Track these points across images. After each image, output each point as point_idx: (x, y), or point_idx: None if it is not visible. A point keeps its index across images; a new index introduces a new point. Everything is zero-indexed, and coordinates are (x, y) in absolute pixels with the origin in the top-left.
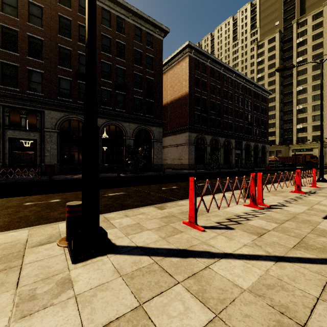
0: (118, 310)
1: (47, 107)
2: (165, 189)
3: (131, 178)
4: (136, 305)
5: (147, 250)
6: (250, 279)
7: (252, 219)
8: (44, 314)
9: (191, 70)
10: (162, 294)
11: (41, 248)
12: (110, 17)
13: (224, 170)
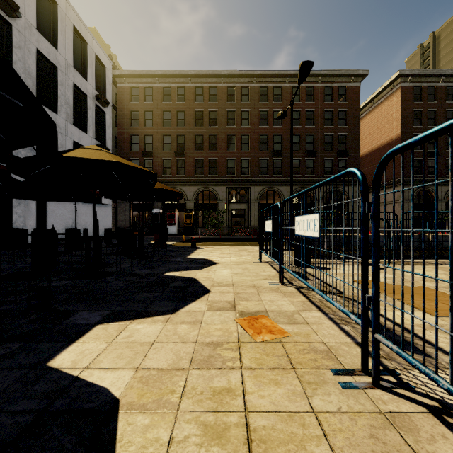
0: None
1: (252, 184)
2: None
3: None
4: None
5: None
6: None
7: None
8: None
9: (405, 105)
10: None
11: None
12: (299, 91)
13: None
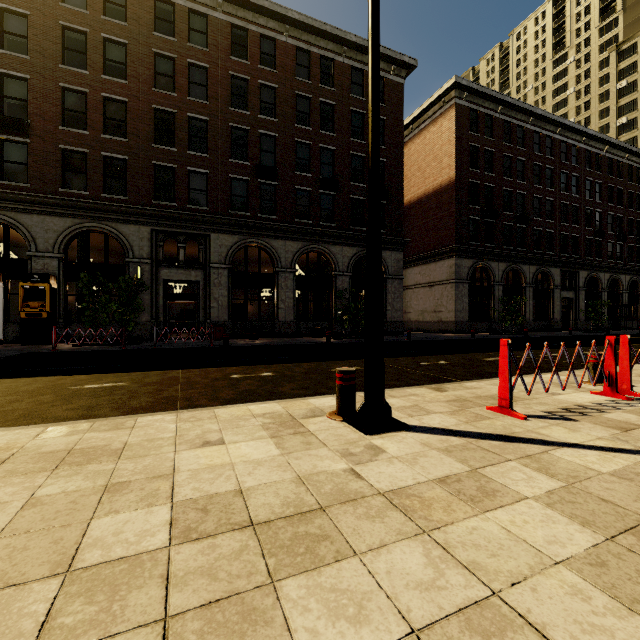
0: (451, 470)
1: (215, 228)
2: (427, 365)
3: (352, 345)
4: (468, 469)
5: (450, 431)
6: (610, 466)
7: (609, 412)
8: (376, 464)
9: (461, 134)
10: (494, 465)
11: (314, 420)
12: (309, 61)
13: (536, 335)
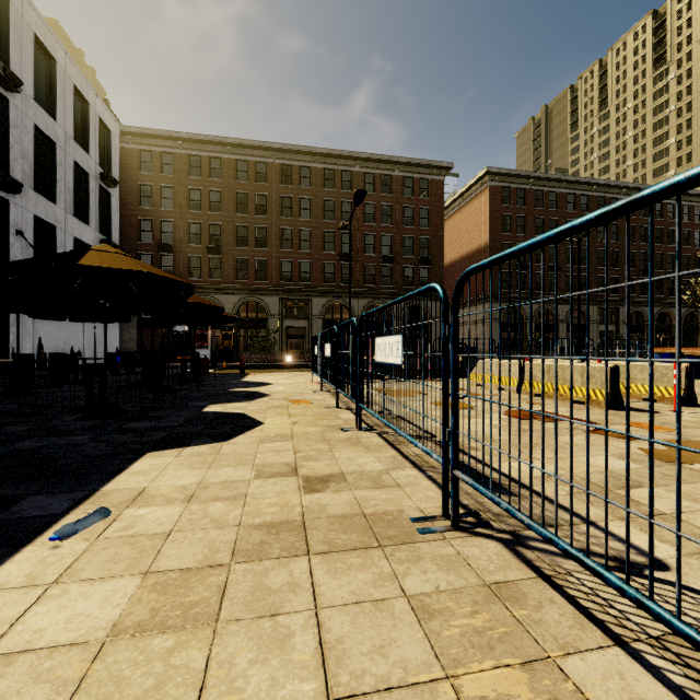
0: None
1: (314, 295)
2: None
3: None
4: None
5: None
6: None
7: None
8: None
9: (494, 208)
10: None
11: None
12: (373, 179)
13: None
